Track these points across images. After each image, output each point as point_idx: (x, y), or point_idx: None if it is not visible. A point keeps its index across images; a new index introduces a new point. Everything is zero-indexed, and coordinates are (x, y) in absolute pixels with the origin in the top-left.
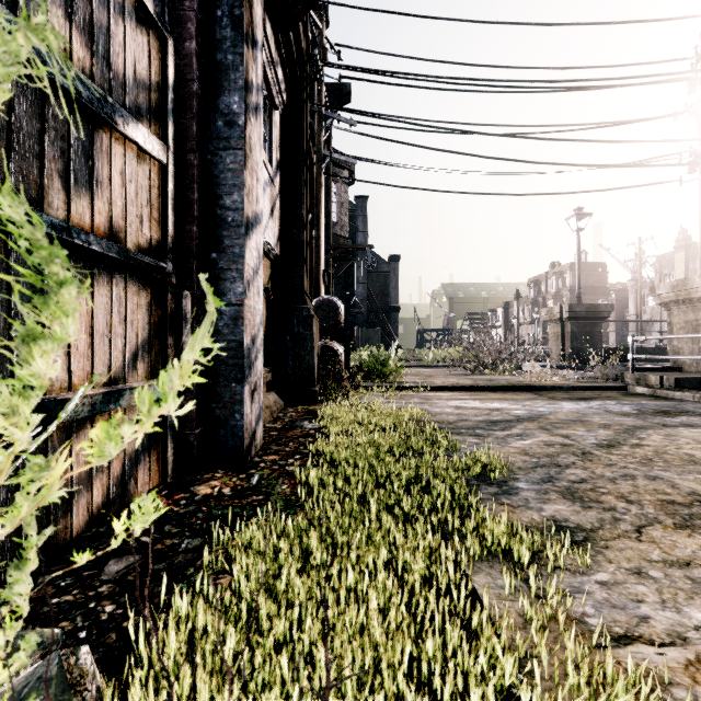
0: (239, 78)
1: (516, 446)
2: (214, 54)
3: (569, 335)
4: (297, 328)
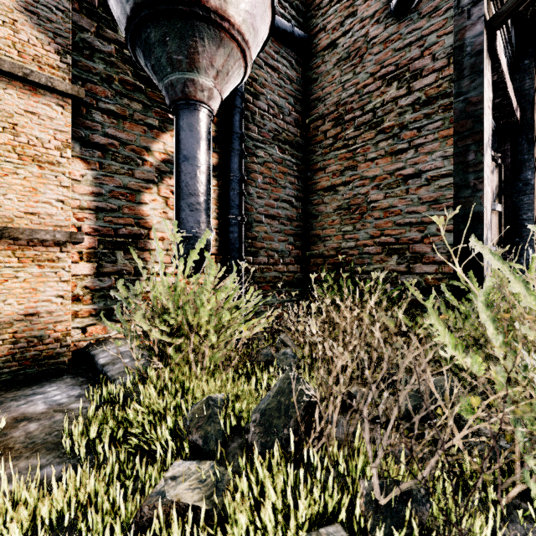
0: (531, 164)
1: None
2: (516, 157)
3: None
4: None
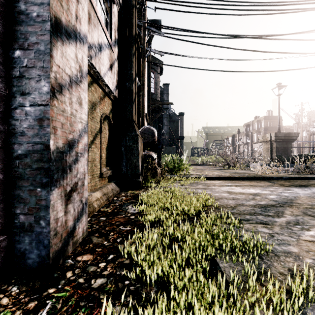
0: None
1: (309, 239)
2: None
3: (274, 149)
4: (128, 142)
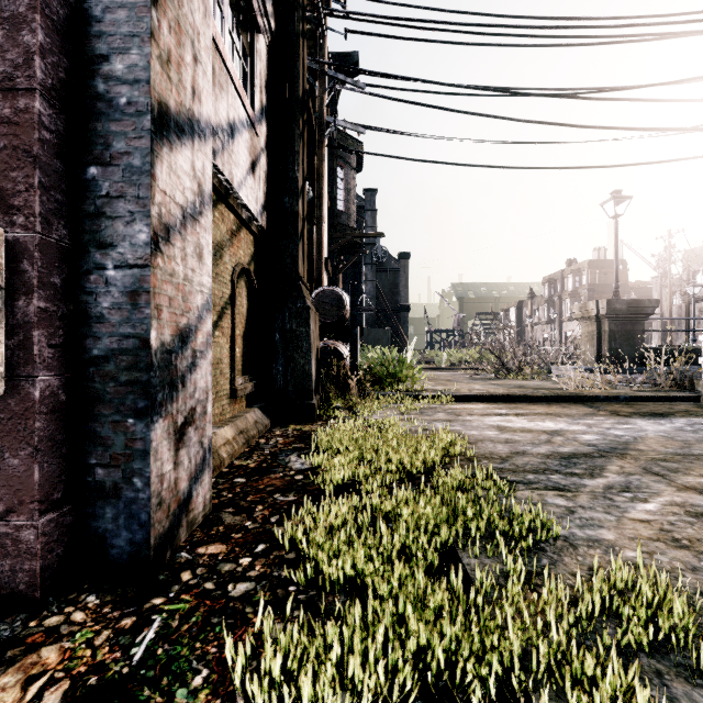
0: None
1: (641, 518)
2: None
3: (606, 335)
4: (289, 323)
